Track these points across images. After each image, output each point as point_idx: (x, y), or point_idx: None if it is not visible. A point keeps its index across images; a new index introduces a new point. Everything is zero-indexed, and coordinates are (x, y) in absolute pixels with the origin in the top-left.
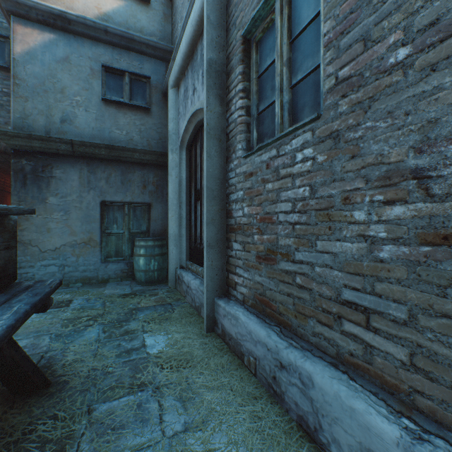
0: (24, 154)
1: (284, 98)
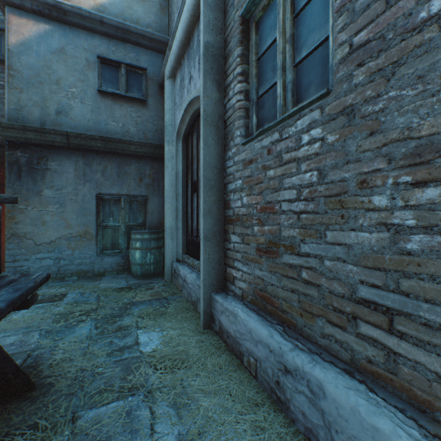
0: (19, 146)
1: (287, 78)
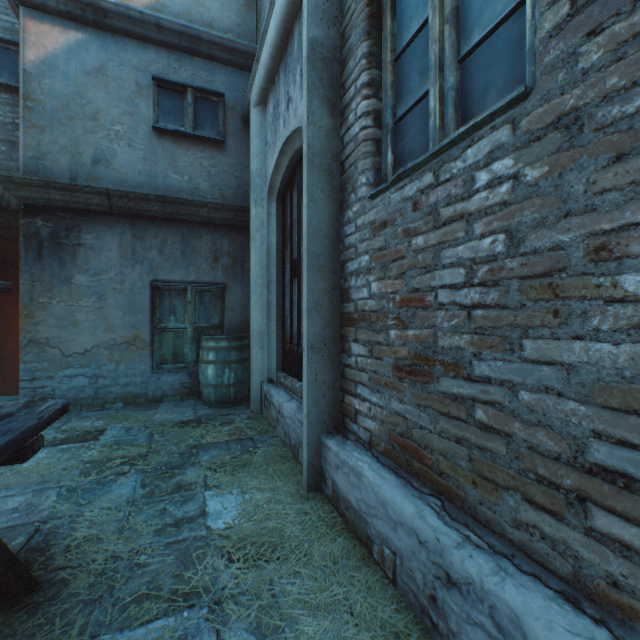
0: (39, 211)
1: (447, 81)
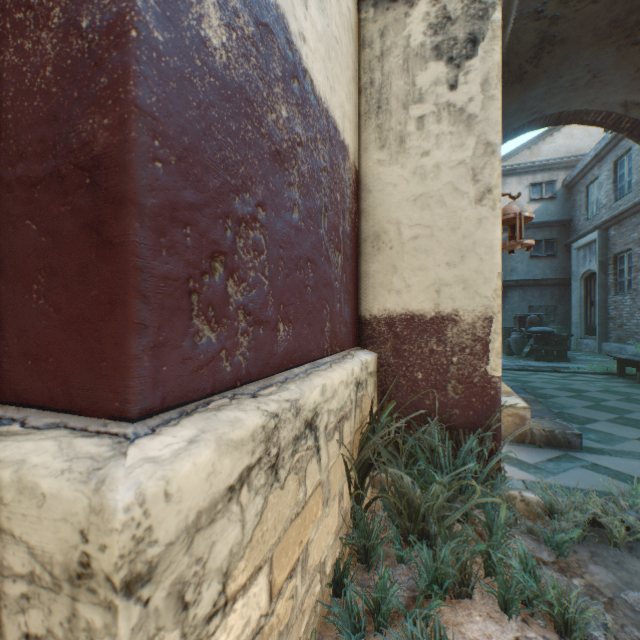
0: None
1: (626, 282)
